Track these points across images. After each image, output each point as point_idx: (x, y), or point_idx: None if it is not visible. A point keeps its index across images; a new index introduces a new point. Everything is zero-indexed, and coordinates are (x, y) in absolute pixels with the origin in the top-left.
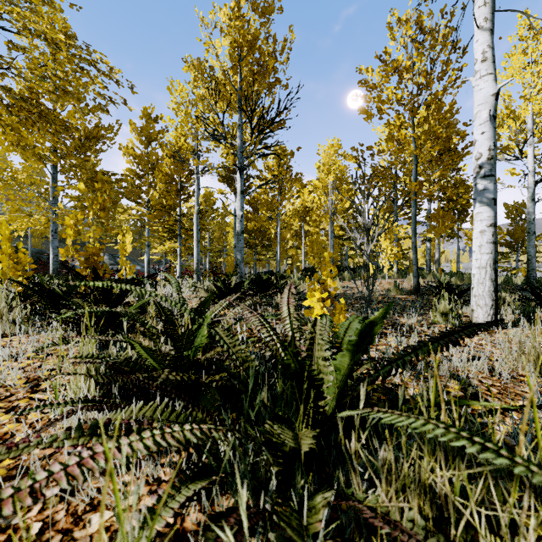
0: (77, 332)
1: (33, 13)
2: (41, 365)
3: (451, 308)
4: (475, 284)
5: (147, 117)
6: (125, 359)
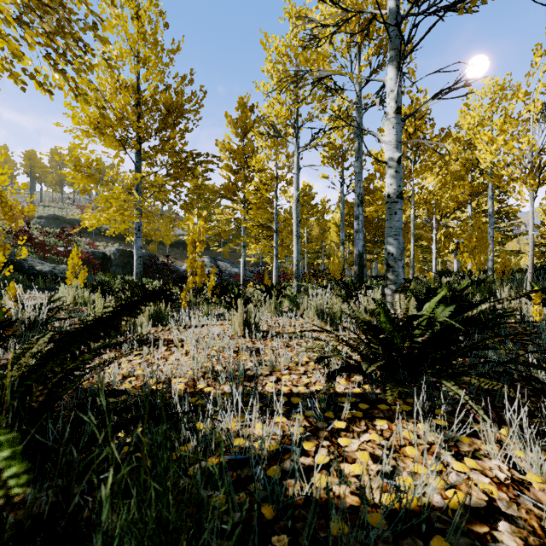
0: None
1: None
2: None
3: None
4: None
5: (243, 107)
6: None
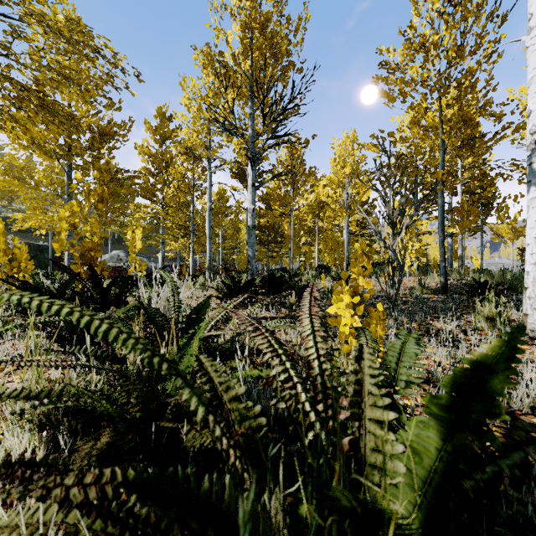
0: (54, 340)
1: (40, 3)
2: (4, 382)
3: (498, 312)
4: (530, 283)
5: (162, 116)
6: (74, 395)
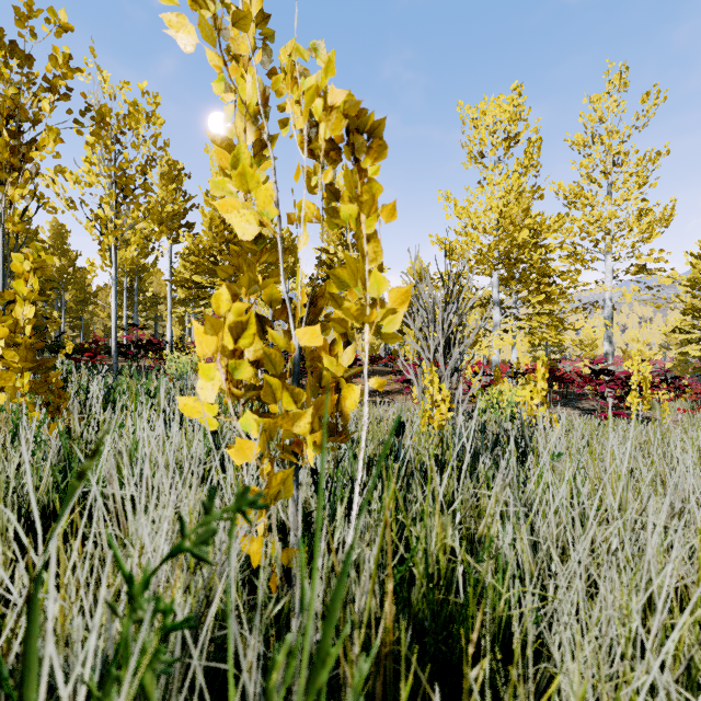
0: None
1: None
2: None
3: None
4: None
5: None
6: None
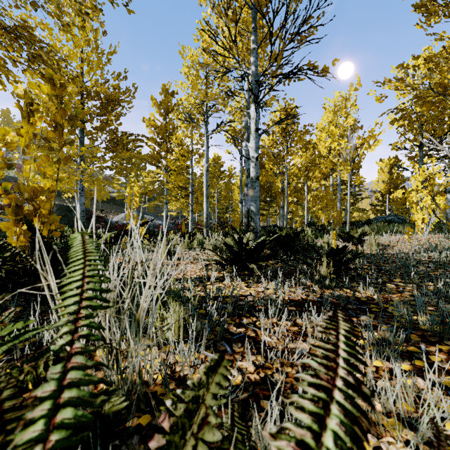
0: None
1: None
2: None
3: None
4: None
5: (165, 92)
6: None
